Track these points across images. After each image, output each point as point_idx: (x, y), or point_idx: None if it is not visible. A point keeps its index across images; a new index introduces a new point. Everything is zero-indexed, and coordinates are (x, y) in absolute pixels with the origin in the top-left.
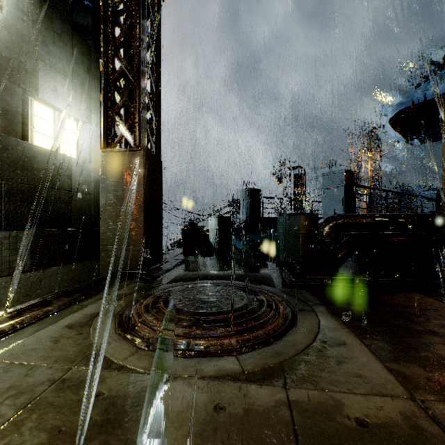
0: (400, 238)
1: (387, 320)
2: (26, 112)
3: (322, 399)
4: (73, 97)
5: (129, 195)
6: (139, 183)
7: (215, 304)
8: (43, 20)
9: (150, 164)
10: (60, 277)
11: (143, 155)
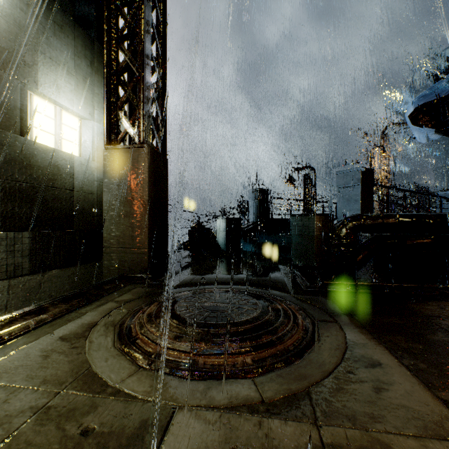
0: (425, 240)
1: (424, 334)
2: (24, 107)
3: (365, 443)
4: (75, 92)
5: (133, 195)
6: (143, 181)
7: (225, 313)
8: (43, 10)
9: (155, 162)
10: (61, 281)
11: (148, 152)
